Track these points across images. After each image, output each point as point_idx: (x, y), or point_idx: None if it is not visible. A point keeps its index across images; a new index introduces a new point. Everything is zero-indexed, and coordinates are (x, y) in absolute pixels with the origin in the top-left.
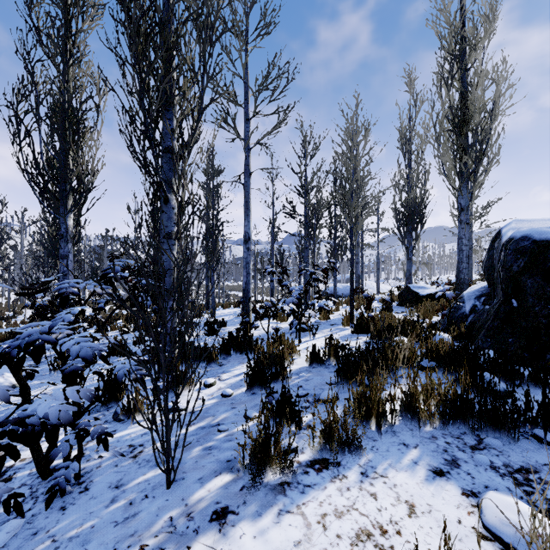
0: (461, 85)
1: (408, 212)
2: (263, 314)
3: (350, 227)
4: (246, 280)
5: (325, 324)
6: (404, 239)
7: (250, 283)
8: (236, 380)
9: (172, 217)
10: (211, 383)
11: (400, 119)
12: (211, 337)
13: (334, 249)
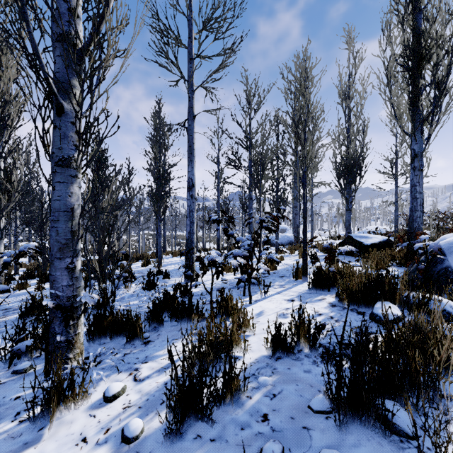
0: (415, 26)
1: (348, 165)
2: (208, 263)
3: (302, 171)
4: (189, 229)
5: (273, 276)
6: (344, 190)
7: (194, 232)
8: (158, 383)
9: (70, 136)
10: (116, 393)
11: (340, 76)
12: (150, 292)
13: (277, 201)
